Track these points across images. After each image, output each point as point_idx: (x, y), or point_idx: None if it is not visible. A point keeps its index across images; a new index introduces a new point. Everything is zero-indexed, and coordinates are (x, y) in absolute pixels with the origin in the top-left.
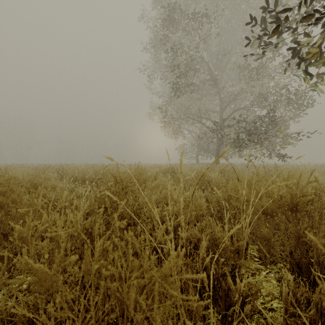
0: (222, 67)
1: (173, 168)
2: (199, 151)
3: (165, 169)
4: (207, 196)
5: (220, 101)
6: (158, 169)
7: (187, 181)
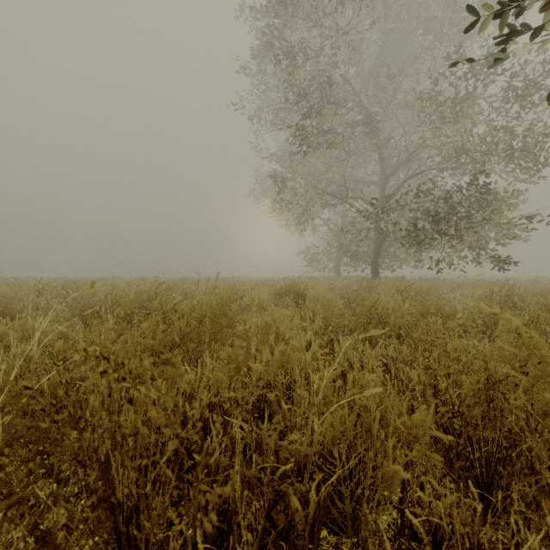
0: (386, 100)
1: (297, 286)
2: (341, 255)
3: (282, 288)
4: (385, 358)
5: (381, 163)
6: (268, 288)
7: (330, 315)
